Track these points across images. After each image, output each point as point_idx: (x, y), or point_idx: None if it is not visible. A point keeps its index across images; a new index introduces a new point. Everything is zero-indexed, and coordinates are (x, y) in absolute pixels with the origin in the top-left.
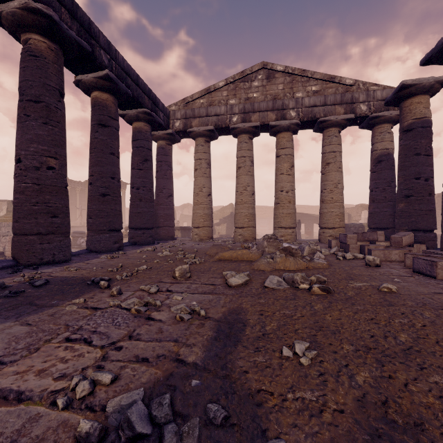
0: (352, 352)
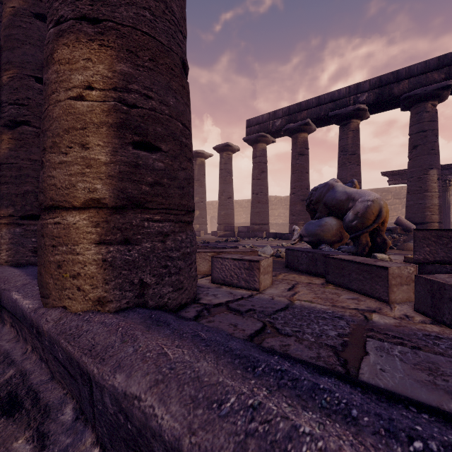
0: (209, 240)
